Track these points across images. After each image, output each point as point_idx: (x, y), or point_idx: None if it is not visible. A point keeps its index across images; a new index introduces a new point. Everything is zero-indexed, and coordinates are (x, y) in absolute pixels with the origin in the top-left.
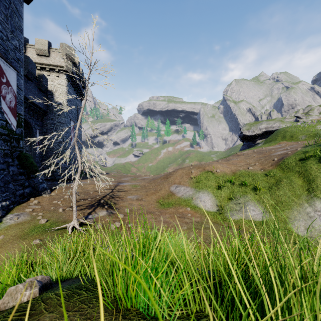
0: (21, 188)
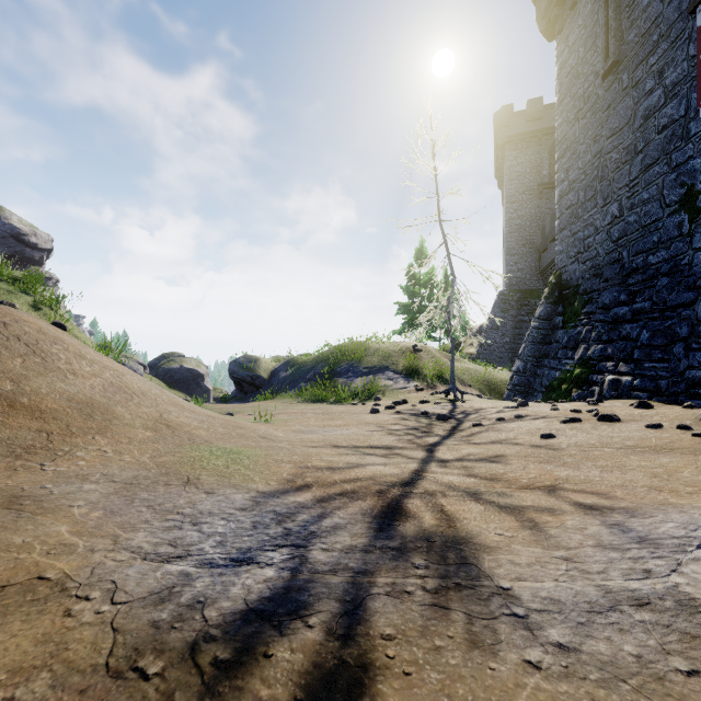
0: None
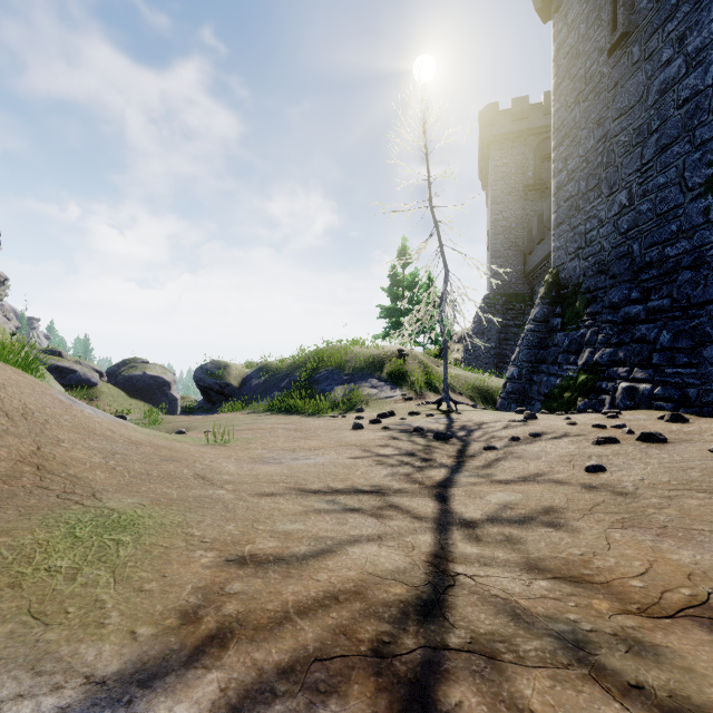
0: None
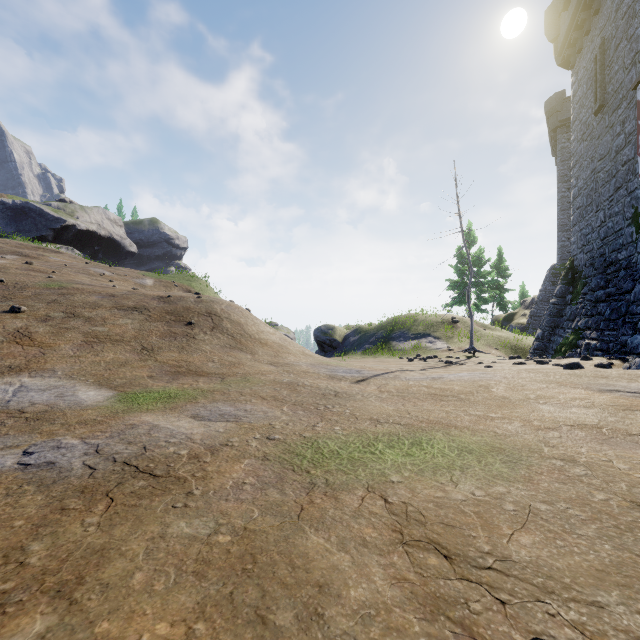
0: (635, 334)
